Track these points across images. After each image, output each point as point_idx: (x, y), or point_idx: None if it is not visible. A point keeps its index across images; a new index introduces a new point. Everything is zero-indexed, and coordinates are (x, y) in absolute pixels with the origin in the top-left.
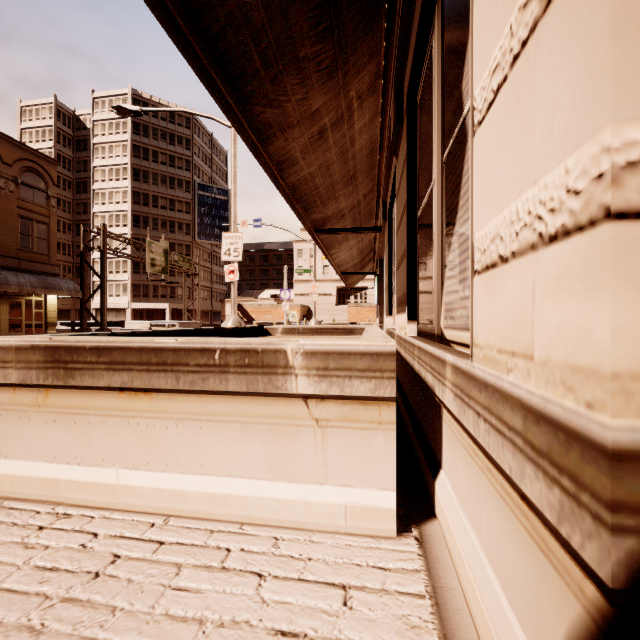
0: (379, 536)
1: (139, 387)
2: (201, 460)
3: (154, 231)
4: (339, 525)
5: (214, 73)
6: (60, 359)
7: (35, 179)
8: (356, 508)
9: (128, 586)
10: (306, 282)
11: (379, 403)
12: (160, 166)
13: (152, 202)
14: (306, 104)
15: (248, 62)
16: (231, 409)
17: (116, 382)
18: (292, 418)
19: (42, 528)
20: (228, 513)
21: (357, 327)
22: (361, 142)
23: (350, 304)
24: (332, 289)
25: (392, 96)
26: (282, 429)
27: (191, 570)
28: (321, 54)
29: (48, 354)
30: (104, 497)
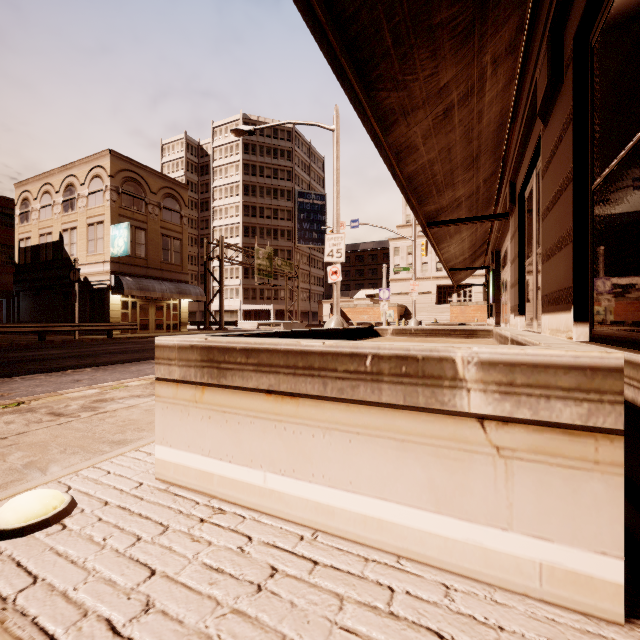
0: (595, 616)
1: (285, 391)
2: (350, 476)
3: (260, 239)
4: (530, 587)
5: (345, 61)
6: (214, 359)
7: (172, 203)
8: (557, 570)
9: (292, 610)
10: (403, 281)
11: (595, 435)
12: (265, 180)
13: (259, 213)
14: (434, 80)
15: (378, 42)
16: (385, 423)
17: (263, 384)
18: (462, 442)
19: (203, 521)
20: (381, 540)
21: (480, 328)
22: (489, 116)
23: (452, 303)
24: (431, 287)
25: (543, 49)
26: (449, 453)
27: (355, 607)
28: (458, 16)
29: (204, 354)
30: (252, 498)
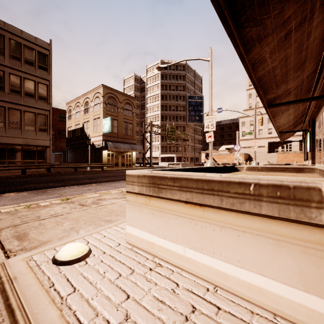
0: None
1: (196, 202)
2: (238, 257)
3: (169, 121)
4: None
5: (226, 12)
6: (155, 182)
7: (129, 106)
8: None
9: None
10: (247, 140)
11: None
12: (172, 91)
13: (168, 108)
14: (280, 16)
15: None
16: (263, 227)
17: (183, 198)
18: None
19: (151, 269)
20: (261, 301)
21: (306, 167)
22: (315, 35)
23: (278, 152)
24: (265, 143)
25: None
26: (316, 253)
27: None
28: None
29: (150, 179)
30: (177, 260)
